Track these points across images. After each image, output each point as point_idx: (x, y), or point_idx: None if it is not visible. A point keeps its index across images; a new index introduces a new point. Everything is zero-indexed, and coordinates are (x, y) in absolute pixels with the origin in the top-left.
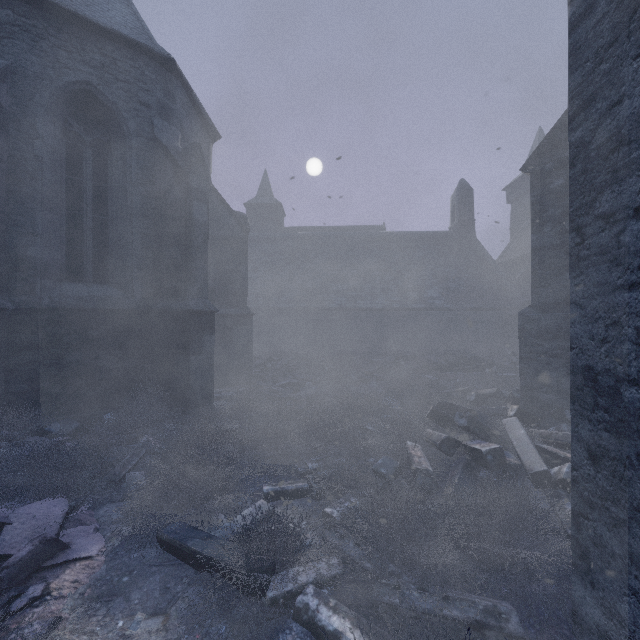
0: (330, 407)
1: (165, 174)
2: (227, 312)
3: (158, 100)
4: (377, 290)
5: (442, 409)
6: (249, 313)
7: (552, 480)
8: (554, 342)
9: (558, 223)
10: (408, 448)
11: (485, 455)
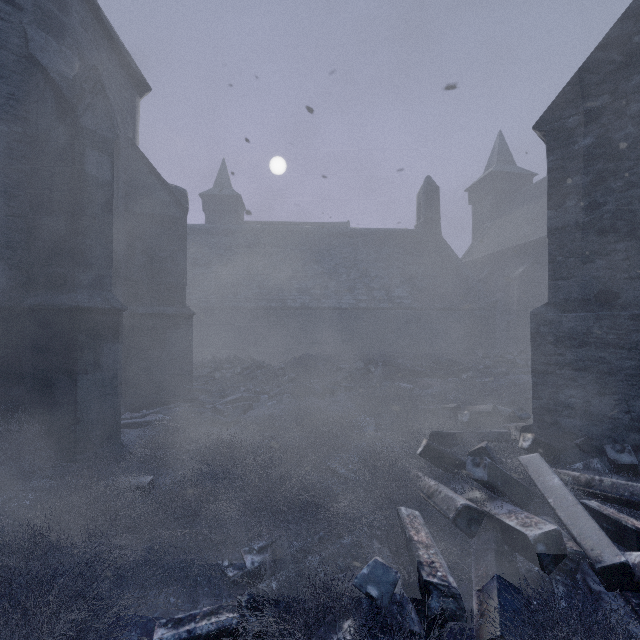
0: (287, 438)
1: (44, 108)
2: (158, 311)
3: (37, 3)
4: (343, 288)
5: (437, 442)
6: (188, 312)
7: (636, 579)
8: (580, 351)
9: (586, 195)
10: (405, 524)
11: (534, 544)
